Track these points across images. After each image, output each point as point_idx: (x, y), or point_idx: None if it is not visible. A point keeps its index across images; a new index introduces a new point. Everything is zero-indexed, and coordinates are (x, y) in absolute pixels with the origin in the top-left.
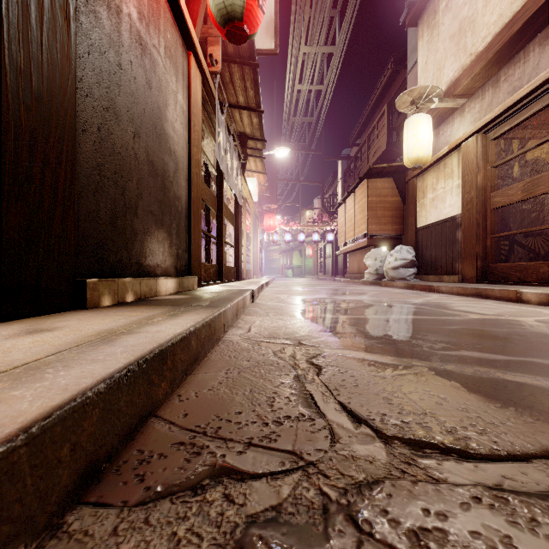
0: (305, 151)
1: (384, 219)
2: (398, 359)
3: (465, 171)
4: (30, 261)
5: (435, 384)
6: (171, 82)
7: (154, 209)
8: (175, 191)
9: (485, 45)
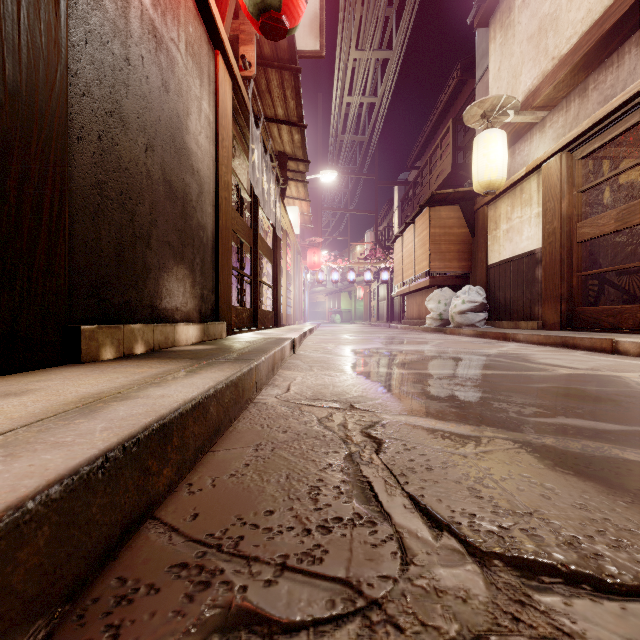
0: (356, 175)
1: (449, 254)
2: (480, 430)
3: (546, 198)
4: (2, 302)
5: (535, 467)
6: (194, 86)
7: (173, 240)
8: (199, 219)
9: (571, 47)
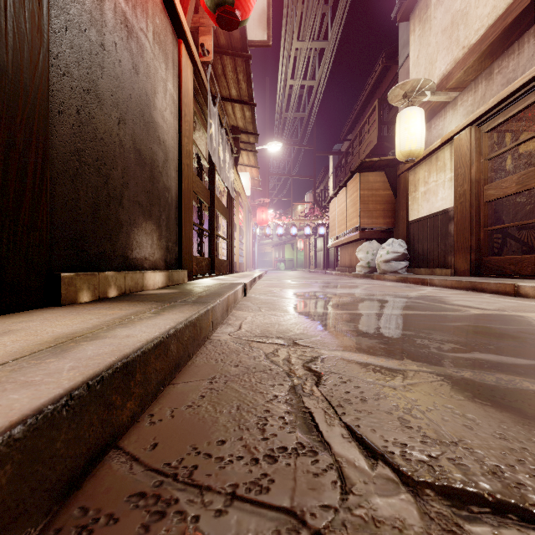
0: (297, 146)
1: (376, 212)
2: (406, 364)
3: (458, 164)
4: None
5: (456, 398)
6: (161, 69)
7: (142, 200)
8: (164, 182)
9: (479, 38)
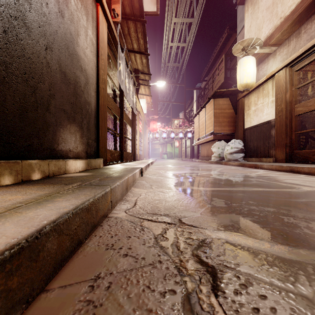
0: (175, 84)
1: (224, 123)
2: (294, 251)
3: (277, 92)
4: None
5: None
6: (83, 19)
7: (67, 108)
8: (86, 98)
9: (291, 11)
